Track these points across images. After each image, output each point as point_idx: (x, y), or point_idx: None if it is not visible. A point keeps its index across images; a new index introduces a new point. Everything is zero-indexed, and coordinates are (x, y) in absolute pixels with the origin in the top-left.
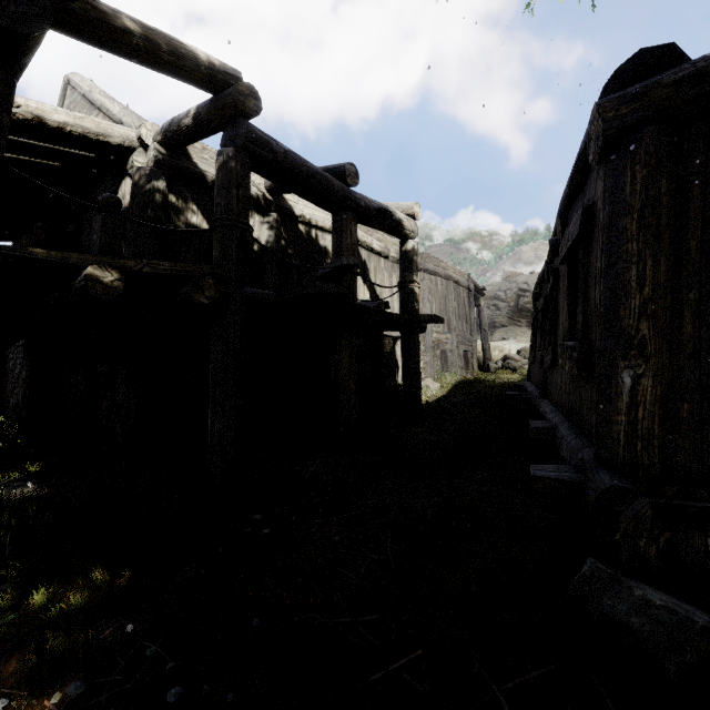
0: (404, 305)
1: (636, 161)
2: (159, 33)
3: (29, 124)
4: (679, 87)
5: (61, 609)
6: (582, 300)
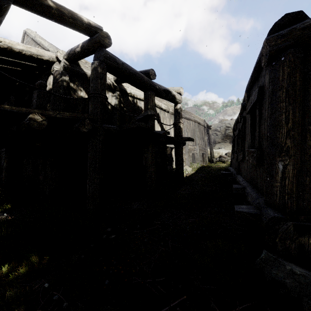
0: (176, 133)
1: (284, 65)
2: (64, 8)
3: (5, 50)
4: (305, 30)
5: (15, 275)
6: (258, 130)
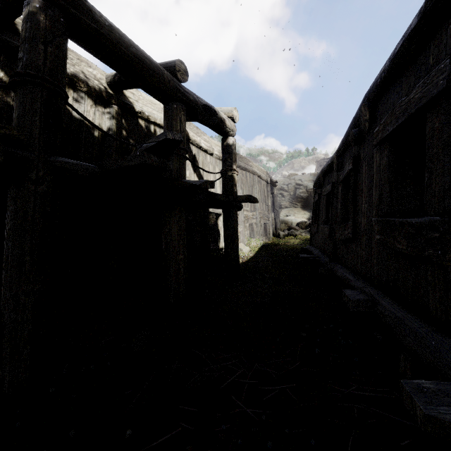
0: (225, 188)
1: None
2: None
3: None
4: None
5: None
6: (445, 169)
